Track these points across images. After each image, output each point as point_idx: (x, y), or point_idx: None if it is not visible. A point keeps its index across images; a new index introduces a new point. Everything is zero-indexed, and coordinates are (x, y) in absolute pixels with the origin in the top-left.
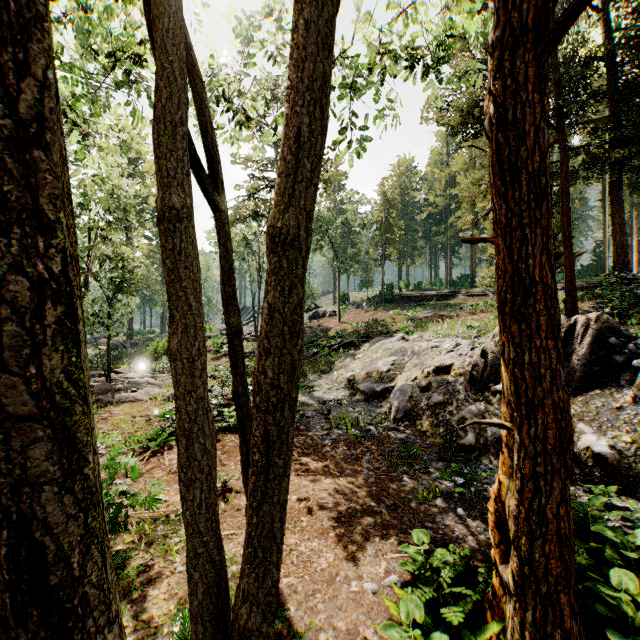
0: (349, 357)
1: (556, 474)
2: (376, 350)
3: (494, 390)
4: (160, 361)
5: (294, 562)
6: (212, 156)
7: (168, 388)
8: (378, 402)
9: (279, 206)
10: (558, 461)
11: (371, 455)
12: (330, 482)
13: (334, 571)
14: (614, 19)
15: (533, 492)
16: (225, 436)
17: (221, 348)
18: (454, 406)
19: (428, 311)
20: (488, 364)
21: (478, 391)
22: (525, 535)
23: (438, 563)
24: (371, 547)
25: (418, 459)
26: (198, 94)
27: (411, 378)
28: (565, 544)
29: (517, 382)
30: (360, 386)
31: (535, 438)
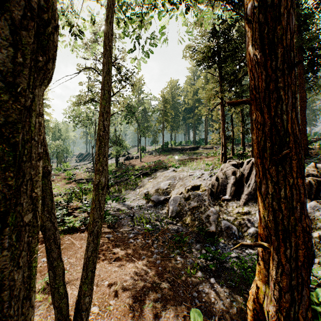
0: (145, 181)
1: (305, 285)
2: (160, 177)
3: (223, 199)
4: None
5: None
6: None
7: None
8: (161, 206)
9: None
10: (306, 274)
11: (158, 243)
12: (132, 266)
13: None
14: None
15: (290, 302)
16: (64, 236)
17: (72, 176)
18: (203, 208)
19: (185, 156)
20: (219, 184)
21: (215, 199)
22: None
23: None
24: None
25: (185, 243)
26: None
27: (179, 192)
28: None
29: (275, 212)
30: (151, 197)
31: (290, 258)
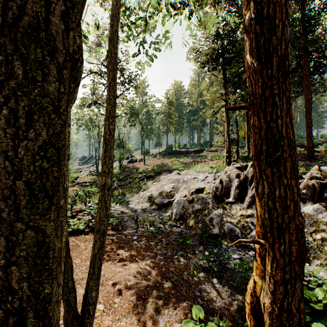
0: (149, 184)
1: (298, 278)
2: (164, 180)
3: (227, 201)
4: None
5: None
6: None
7: None
8: (165, 209)
9: None
10: (299, 268)
11: (161, 245)
12: (136, 267)
13: None
14: None
15: (284, 294)
16: (69, 238)
17: (76, 179)
18: (206, 211)
19: (190, 159)
20: (223, 187)
21: (219, 202)
22: None
23: None
24: (162, 319)
25: (189, 245)
26: None
27: (183, 195)
28: None
29: (270, 211)
30: (155, 200)
31: (284, 253)
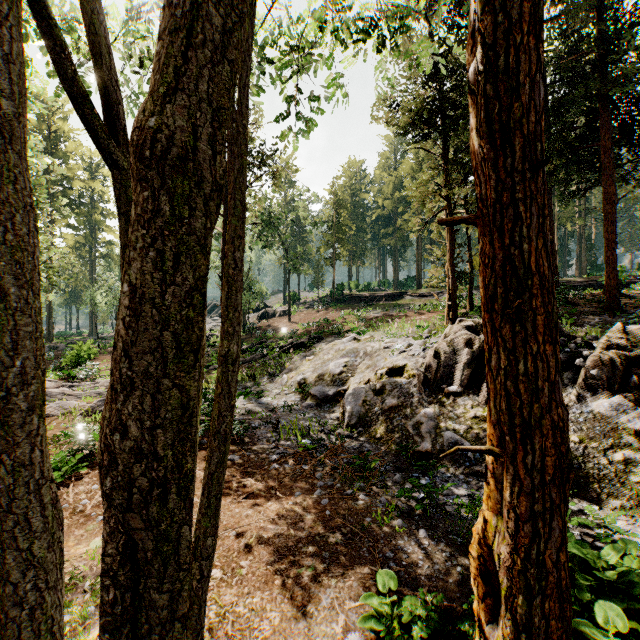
0: (300, 359)
1: (556, 511)
2: (328, 351)
3: (448, 392)
4: (82, 367)
5: (228, 632)
6: (109, 91)
7: (89, 399)
8: (330, 407)
9: (156, 89)
10: (558, 495)
11: (324, 470)
12: (277, 508)
13: (280, 638)
14: (547, 38)
15: (531, 537)
16: None
17: None
18: (409, 410)
19: (378, 311)
20: (441, 365)
21: (432, 393)
22: (522, 593)
23: (407, 616)
24: (326, 595)
25: (374, 471)
26: (88, 3)
27: (364, 380)
28: (566, 598)
29: (510, 398)
30: (311, 390)
31: (532, 468)
